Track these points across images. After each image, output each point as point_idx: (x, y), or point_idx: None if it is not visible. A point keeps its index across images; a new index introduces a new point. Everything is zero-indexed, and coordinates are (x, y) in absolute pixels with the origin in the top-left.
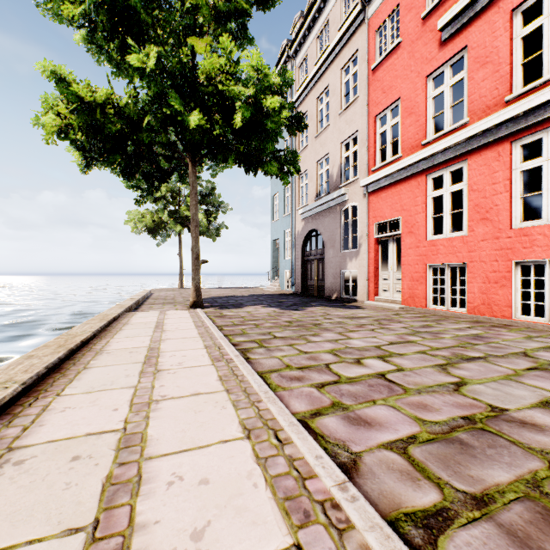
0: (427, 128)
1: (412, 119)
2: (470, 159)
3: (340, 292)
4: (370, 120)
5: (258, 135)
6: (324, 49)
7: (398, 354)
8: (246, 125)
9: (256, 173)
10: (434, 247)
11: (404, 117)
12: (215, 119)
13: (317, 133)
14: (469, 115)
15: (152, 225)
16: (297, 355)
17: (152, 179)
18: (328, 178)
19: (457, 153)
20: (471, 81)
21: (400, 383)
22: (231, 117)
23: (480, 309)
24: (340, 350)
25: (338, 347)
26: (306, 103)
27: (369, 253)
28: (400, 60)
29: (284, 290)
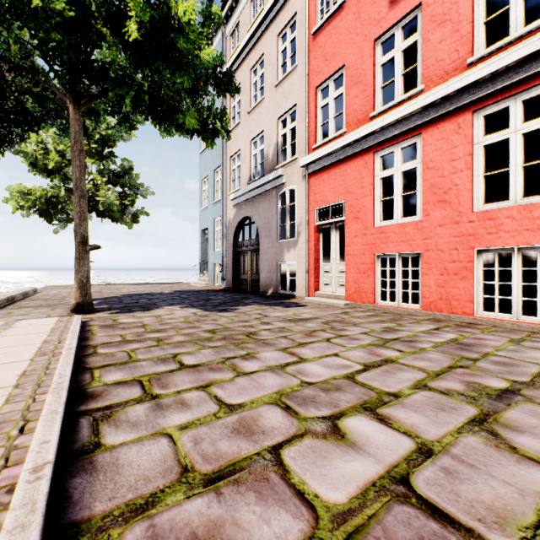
0: (375, 99)
1: (358, 88)
2: (425, 132)
3: (277, 287)
4: (311, 92)
5: (166, 61)
6: (258, 13)
7: (391, 395)
8: (145, 38)
9: (170, 128)
10: (383, 235)
11: (349, 87)
12: (99, 29)
13: (251, 108)
14: (424, 82)
15: (44, 205)
16: (214, 419)
17: (8, 123)
18: (263, 163)
19: (411, 125)
20: (426, 43)
21: (465, 523)
22: (123, 26)
23: (437, 305)
24: (294, 392)
25: (288, 385)
26: (238, 75)
27: (310, 242)
28: (345, 22)
29: (214, 286)
